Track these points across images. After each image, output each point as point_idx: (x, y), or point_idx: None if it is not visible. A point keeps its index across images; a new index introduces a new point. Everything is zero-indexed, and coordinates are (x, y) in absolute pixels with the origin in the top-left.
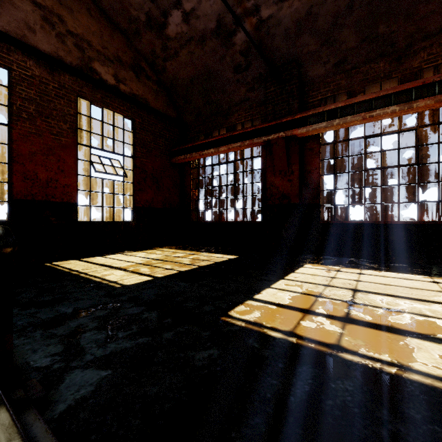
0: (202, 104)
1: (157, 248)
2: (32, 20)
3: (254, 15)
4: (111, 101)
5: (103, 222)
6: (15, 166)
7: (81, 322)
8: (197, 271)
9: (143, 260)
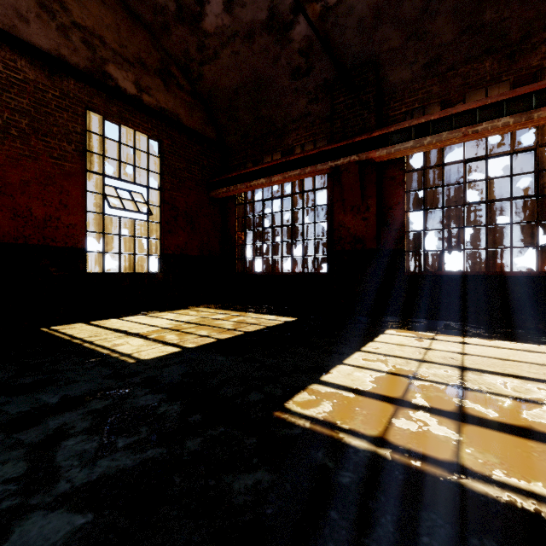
0: (250, 121)
1: (192, 308)
2: (24, 6)
3: (318, 0)
4: (131, 116)
5: (121, 273)
6: (1, 199)
7: (66, 419)
8: (242, 340)
9: (172, 323)
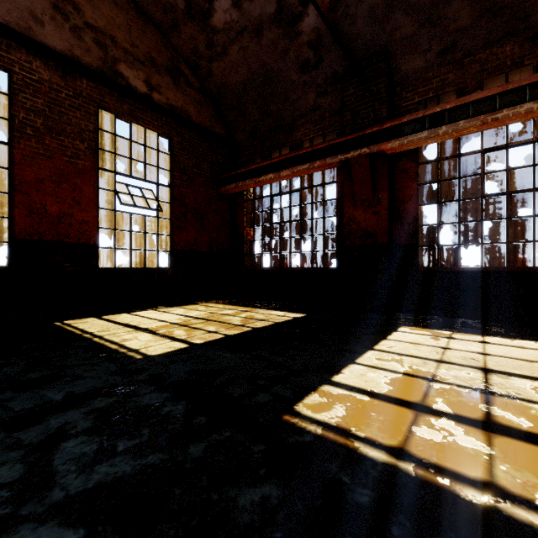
0: (258, 117)
1: (201, 303)
2: (39, 8)
3: None
4: (142, 114)
5: (132, 268)
6: (17, 197)
7: (68, 418)
8: (250, 336)
9: (181, 318)
